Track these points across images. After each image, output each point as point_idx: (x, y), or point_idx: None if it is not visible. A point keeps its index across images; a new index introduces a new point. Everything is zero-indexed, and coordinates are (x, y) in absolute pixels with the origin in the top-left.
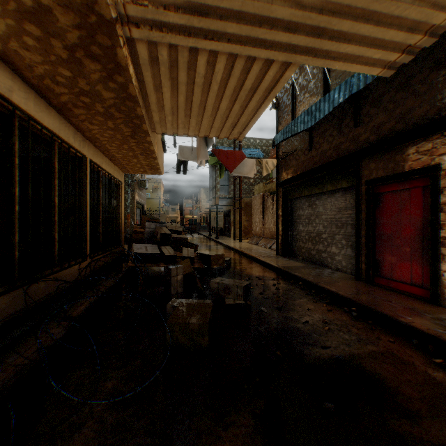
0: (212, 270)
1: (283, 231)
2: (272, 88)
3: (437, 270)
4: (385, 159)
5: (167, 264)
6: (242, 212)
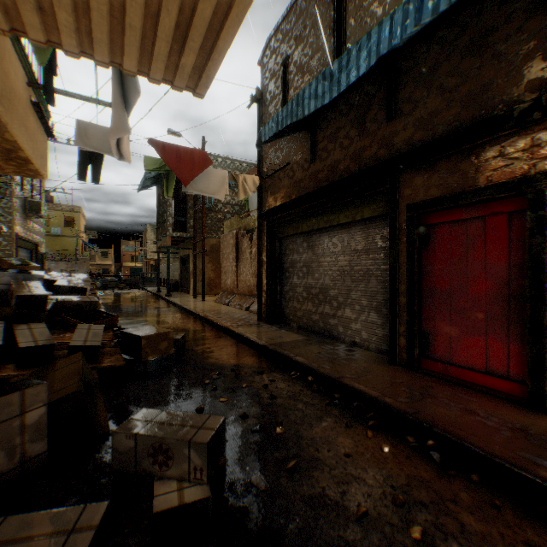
0: (146, 365)
1: (270, 286)
2: None
3: (544, 353)
4: (442, 170)
5: (27, 368)
6: (206, 258)
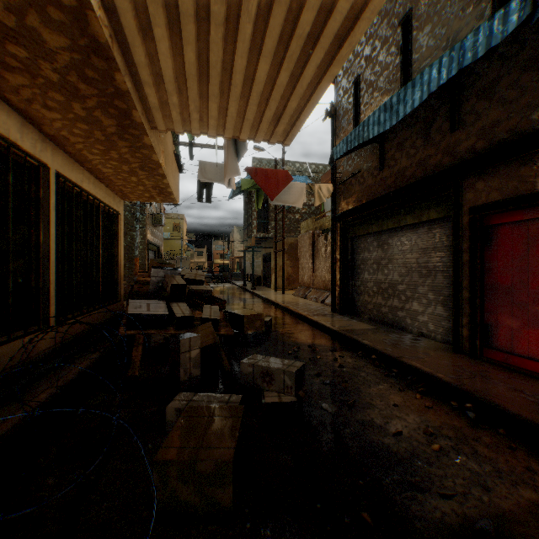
0: (246, 337)
1: (342, 281)
2: (346, 35)
3: None
4: (501, 175)
5: (179, 330)
6: (285, 255)
